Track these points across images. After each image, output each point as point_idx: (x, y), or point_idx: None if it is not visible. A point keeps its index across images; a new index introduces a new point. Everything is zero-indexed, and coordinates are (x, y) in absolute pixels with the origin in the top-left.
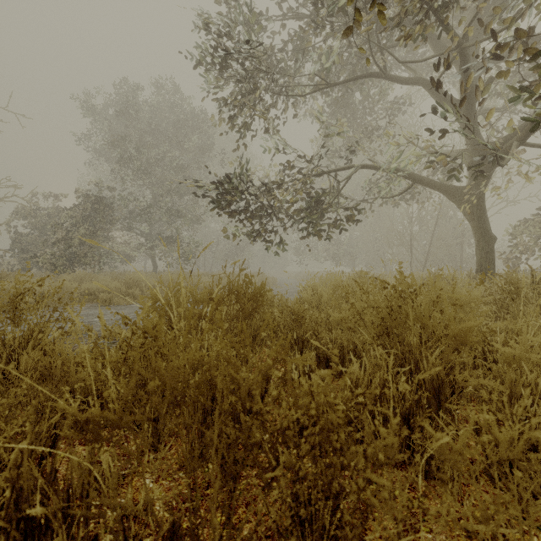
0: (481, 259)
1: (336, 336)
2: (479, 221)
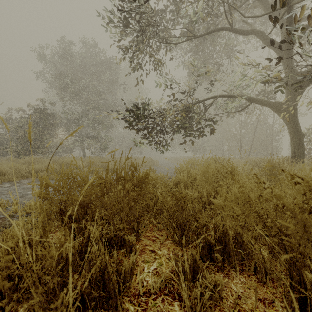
0: (295, 149)
1: (216, 220)
2: (293, 123)
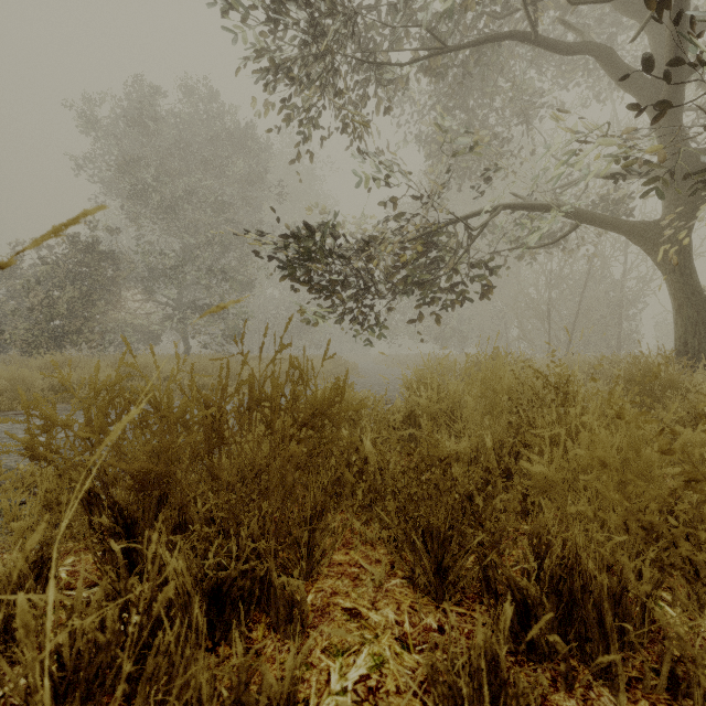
0: (686, 333)
1: (538, 526)
2: (683, 273)
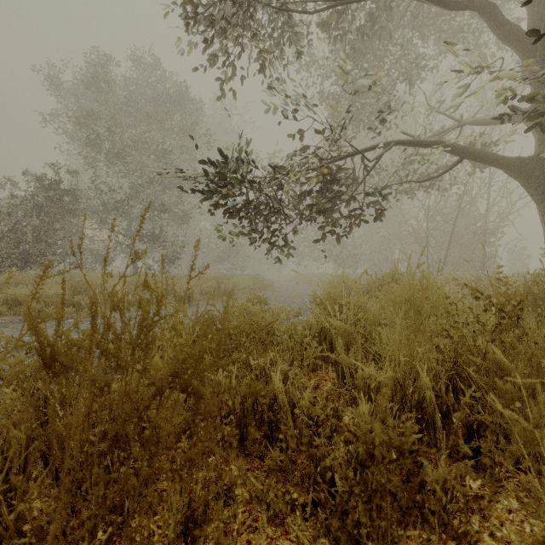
0: None
1: None
2: None
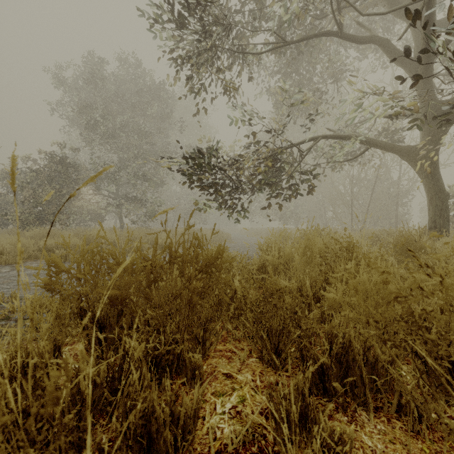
0: (435, 215)
1: (331, 327)
2: (433, 178)
